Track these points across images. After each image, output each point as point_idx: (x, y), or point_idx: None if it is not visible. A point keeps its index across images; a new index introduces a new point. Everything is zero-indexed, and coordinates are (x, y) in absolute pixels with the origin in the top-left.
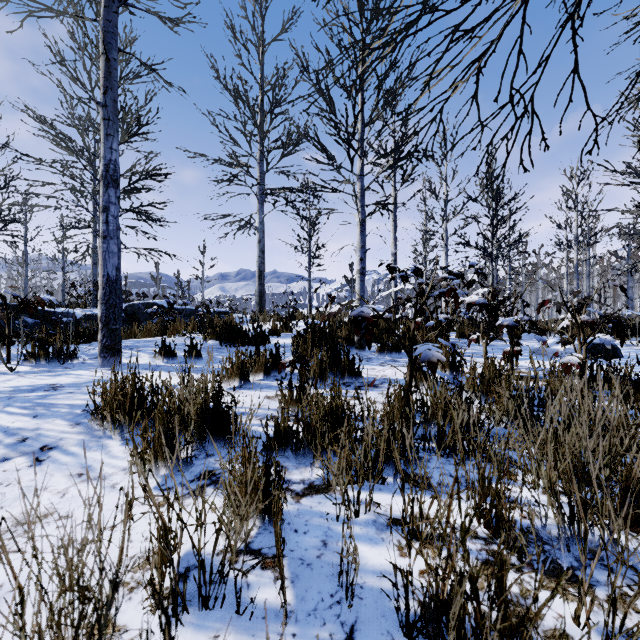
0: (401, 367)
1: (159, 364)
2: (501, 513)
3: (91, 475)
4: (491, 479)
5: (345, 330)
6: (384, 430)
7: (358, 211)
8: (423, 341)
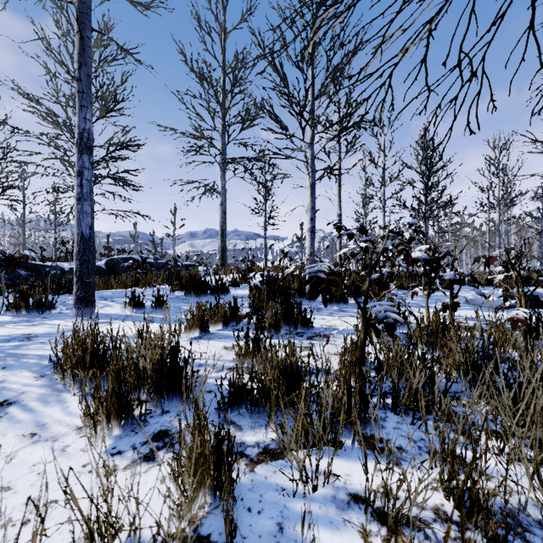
0: (349, 317)
1: (128, 314)
2: (477, 497)
3: (43, 435)
4: (455, 447)
5: (297, 282)
6: (344, 398)
7: (309, 175)
8: (378, 299)
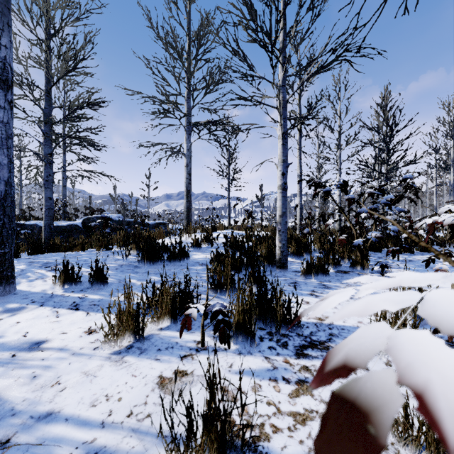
0: None
1: (55, 293)
2: None
3: None
4: None
5: (265, 248)
6: None
7: (281, 121)
8: None
